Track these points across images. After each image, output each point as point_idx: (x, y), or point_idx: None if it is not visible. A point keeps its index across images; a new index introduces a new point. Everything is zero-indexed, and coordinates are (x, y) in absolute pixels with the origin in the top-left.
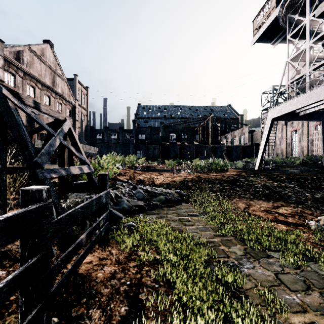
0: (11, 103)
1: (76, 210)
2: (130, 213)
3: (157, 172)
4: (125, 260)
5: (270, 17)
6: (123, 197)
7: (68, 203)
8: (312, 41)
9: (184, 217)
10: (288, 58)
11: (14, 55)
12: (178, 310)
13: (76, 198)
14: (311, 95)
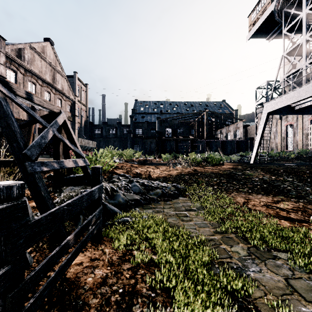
0: (0, 92)
1: (61, 208)
2: (126, 207)
3: (153, 165)
4: (118, 262)
5: (266, 12)
6: (119, 191)
7: (61, 197)
8: (308, 35)
9: (181, 212)
10: (284, 53)
11: (15, 53)
12: None
13: (71, 192)
14: (308, 89)
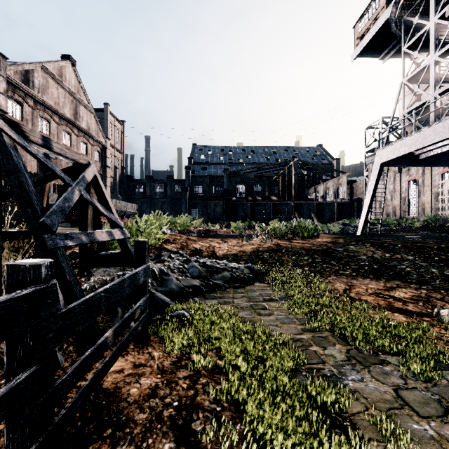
0: (8, 137)
1: (98, 295)
2: (181, 297)
3: (219, 238)
4: (172, 368)
5: (378, 21)
6: (171, 274)
7: (91, 283)
8: (438, 54)
9: (257, 303)
10: (404, 79)
11: (21, 77)
12: (251, 447)
13: (104, 276)
14: (437, 130)
